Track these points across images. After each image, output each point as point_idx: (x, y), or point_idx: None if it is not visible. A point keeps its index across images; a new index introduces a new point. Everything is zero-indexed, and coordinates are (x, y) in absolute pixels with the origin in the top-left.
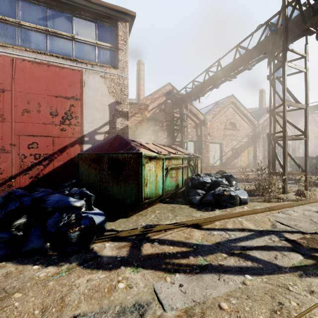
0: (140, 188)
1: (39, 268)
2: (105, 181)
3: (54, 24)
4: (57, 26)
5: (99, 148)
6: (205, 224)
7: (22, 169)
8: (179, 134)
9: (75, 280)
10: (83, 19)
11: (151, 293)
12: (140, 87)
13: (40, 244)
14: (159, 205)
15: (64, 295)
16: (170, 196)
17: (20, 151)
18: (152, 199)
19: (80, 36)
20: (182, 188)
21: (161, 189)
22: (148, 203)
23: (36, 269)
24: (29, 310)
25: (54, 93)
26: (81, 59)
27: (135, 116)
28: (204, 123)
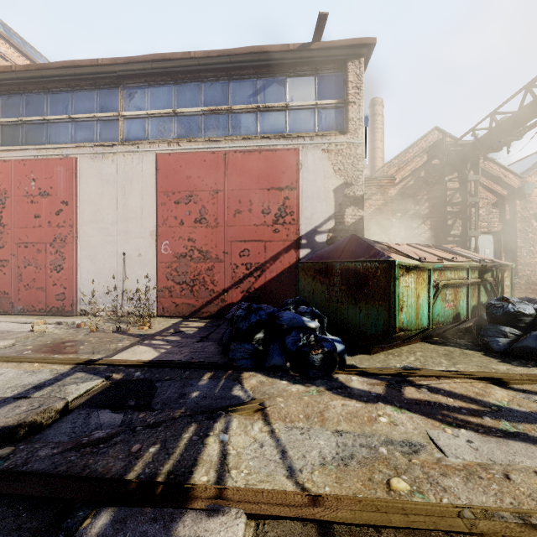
0: (392, 312)
1: (288, 384)
2: (336, 300)
3: (266, 96)
4: (268, 97)
5: (326, 254)
6: (517, 382)
7: (234, 281)
8: (457, 221)
9: (329, 401)
10: (299, 77)
11: (424, 437)
12: (375, 145)
13: (282, 362)
14: (421, 346)
15: (322, 411)
16: (440, 334)
17: (232, 260)
18: (410, 332)
19: (296, 101)
20: (467, 321)
21: (425, 318)
22: (401, 339)
23: (284, 383)
24: (294, 413)
25: (266, 185)
26: (297, 133)
27: (371, 198)
28: (522, 194)
